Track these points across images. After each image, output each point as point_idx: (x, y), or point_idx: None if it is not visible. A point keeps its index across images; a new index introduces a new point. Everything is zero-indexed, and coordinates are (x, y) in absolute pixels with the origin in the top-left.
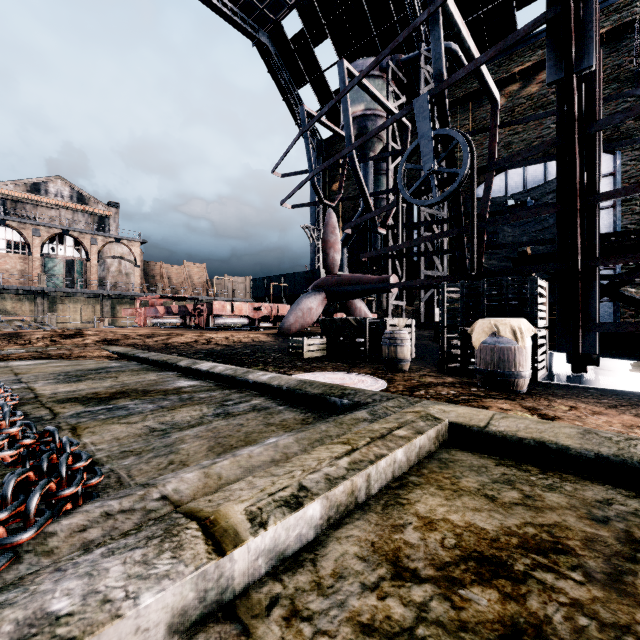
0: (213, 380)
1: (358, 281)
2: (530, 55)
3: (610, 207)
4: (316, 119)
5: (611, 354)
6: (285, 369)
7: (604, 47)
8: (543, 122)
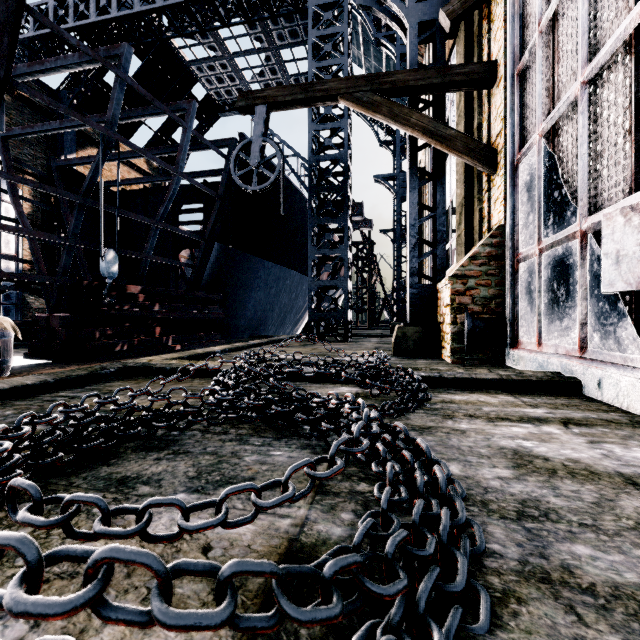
0: None
1: None
2: None
3: None
4: None
5: None
6: None
7: None
8: None
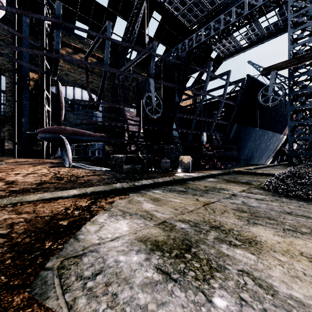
0: (206, 178)
1: (89, 134)
2: (78, 43)
3: (101, 117)
4: (82, 30)
5: None
6: (168, 176)
7: (100, 61)
8: (81, 74)
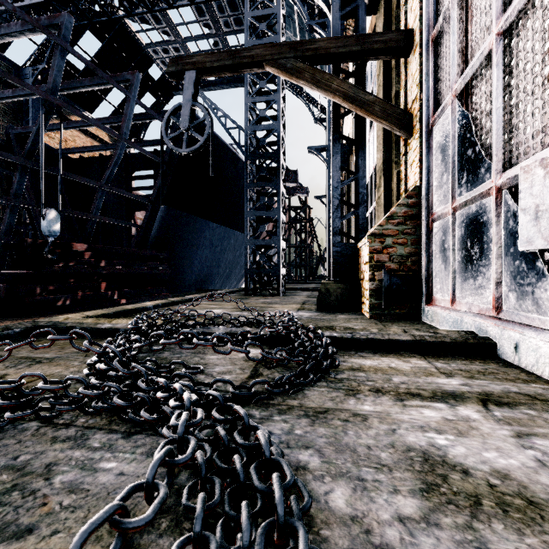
0: None
1: None
2: None
3: None
4: None
5: None
6: None
7: None
8: None
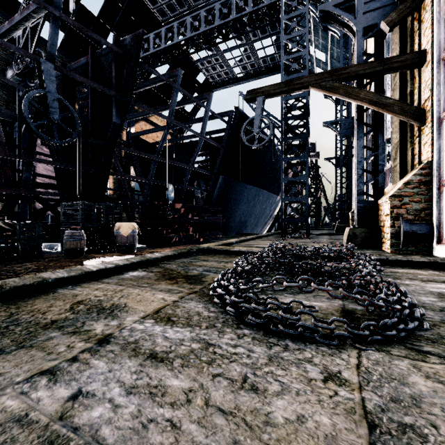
0: (129, 269)
1: None
2: None
3: None
4: None
5: (47, 241)
6: (52, 269)
7: None
8: None
